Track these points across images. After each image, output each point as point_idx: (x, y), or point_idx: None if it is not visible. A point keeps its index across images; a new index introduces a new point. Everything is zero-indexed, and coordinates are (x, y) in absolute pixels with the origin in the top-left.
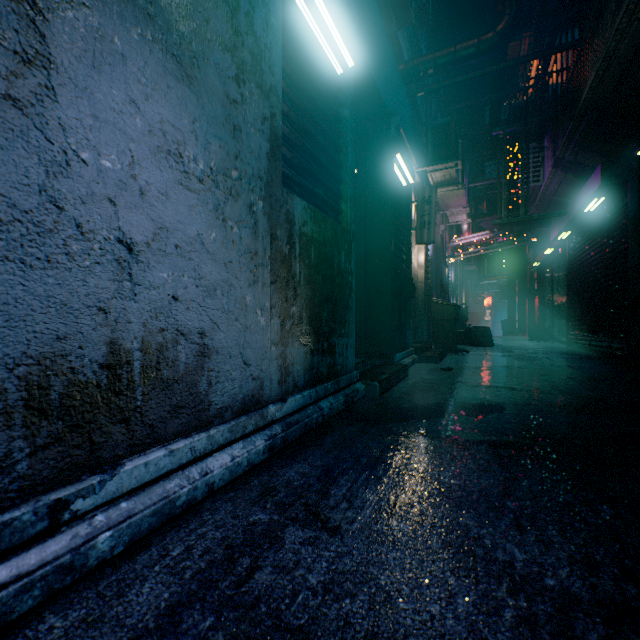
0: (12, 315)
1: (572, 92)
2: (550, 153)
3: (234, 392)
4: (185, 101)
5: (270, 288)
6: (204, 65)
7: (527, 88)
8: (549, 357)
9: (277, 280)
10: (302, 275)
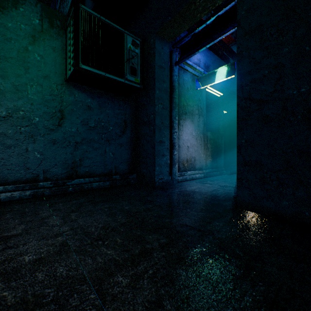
0: (181, 155)
1: None
2: None
3: (198, 166)
4: (193, 126)
5: (203, 150)
6: (195, 119)
7: None
8: None
9: (205, 148)
10: (209, 146)
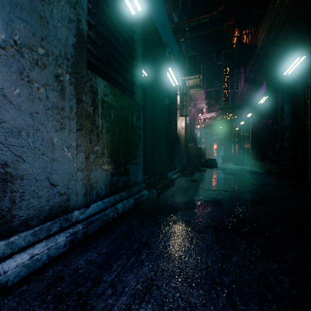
0: None
1: (253, 44)
2: (243, 75)
3: (41, 205)
4: None
5: (76, 133)
6: None
7: (233, 41)
8: (243, 173)
9: (83, 128)
10: (104, 127)
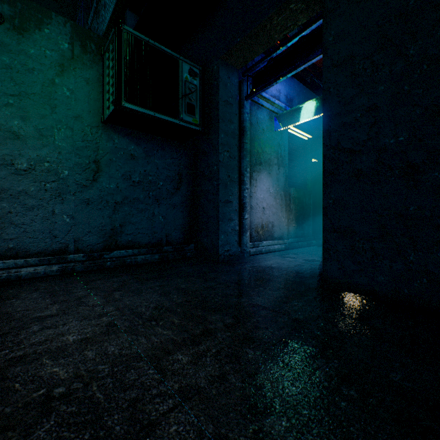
0: (254, 219)
1: None
2: None
3: (277, 235)
4: (270, 180)
5: (285, 212)
6: (273, 171)
7: None
8: None
9: (286, 210)
10: (293, 208)
